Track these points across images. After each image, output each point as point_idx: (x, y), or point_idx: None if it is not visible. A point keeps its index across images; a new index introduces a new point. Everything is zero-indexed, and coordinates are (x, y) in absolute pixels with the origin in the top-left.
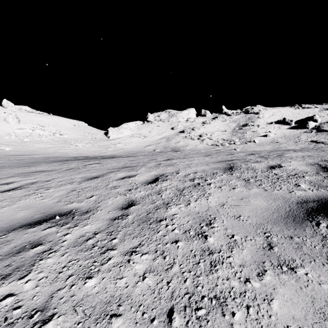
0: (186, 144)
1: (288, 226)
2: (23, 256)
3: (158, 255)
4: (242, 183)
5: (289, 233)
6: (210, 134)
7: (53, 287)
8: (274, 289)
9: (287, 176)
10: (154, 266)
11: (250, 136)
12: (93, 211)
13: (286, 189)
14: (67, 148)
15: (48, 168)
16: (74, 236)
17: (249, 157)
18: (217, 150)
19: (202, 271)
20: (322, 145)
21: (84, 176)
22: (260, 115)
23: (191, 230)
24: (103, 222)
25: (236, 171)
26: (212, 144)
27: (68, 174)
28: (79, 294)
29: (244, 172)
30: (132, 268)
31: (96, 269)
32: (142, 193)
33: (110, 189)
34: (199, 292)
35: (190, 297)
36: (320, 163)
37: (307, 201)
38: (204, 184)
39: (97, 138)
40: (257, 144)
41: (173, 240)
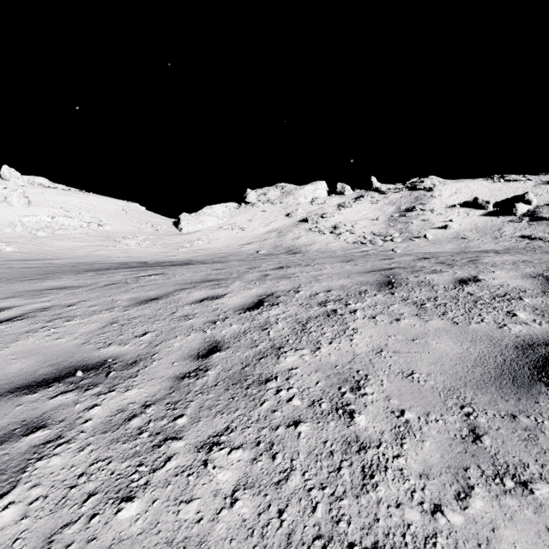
0: (311, 241)
1: (504, 393)
2: (8, 451)
3: (262, 452)
4: (411, 309)
5: (508, 408)
6: (352, 225)
7: (54, 519)
8: (494, 530)
9: (491, 297)
10: (254, 474)
11: (418, 227)
12: (144, 362)
13: (492, 321)
14: (111, 248)
15: (74, 282)
16: (106, 411)
17: (421, 263)
18: (362, 251)
19: (346, 488)
20: (540, 244)
21: (134, 296)
22: (434, 192)
23: (323, 401)
24: (161, 382)
25: (399, 288)
26: (355, 242)
27: (108, 293)
28: (105, 537)
29: (415, 291)
30: (212, 478)
31: (142, 481)
32: (234, 328)
33: (179, 320)
34: (343, 536)
35: (324, 546)
36: (546, 274)
37: (533, 345)
38: (345, 311)
39: (160, 231)
40: (429, 242)
41: (291, 419)
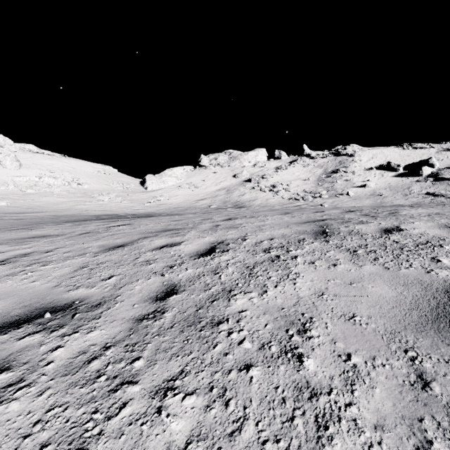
0: (254, 197)
1: (444, 336)
2: None
3: (215, 399)
4: (346, 256)
5: None
6: (287, 184)
7: None
8: None
9: (415, 245)
10: (207, 424)
11: (342, 186)
12: (108, 304)
13: (419, 266)
14: (88, 203)
15: (54, 231)
16: (69, 352)
17: (348, 215)
18: (296, 206)
19: (301, 441)
20: (442, 199)
21: (104, 243)
22: (355, 157)
23: (272, 344)
24: (122, 324)
25: (333, 237)
26: (290, 198)
27: (81, 241)
28: None
29: (346, 239)
30: (166, 428)
31: (96, 430)
32: (189, 272)
33: (141, 265)
34: None
35: None
36: None
37: None
38: (287, 257)
39: (129, 189)
40: (351, 198)
41: (242, 363)
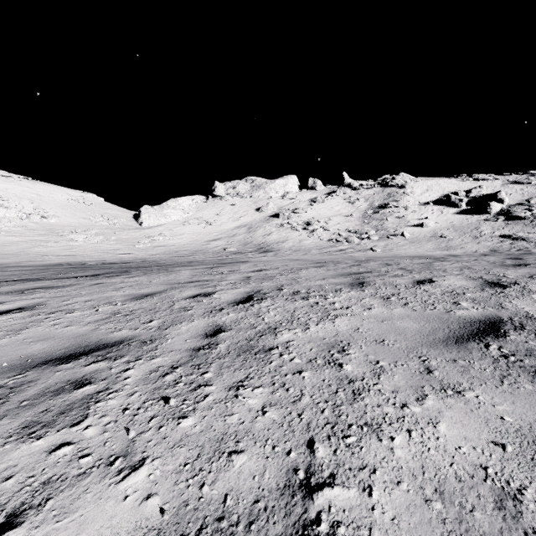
0: (284, 238)
1: None
2: None
3: None
4: None
5: None
6: (325, 221)
7: None
8: None
9: None
10: None
11: (394, 225)
12: None
13: None
14: (52, 244)
15: None
16: None
17: (523, 303)
18: (339, 250)
19: None
20: (525, 244)
21: None
22: (406, 189)
23: None
24: None
25: None
26: (329, 239)
27: None
28: None
29: None
30: None
31: None
32: None
33: None
34: None
35: None
36: None
37: None
38: None
39: (117, 224)
40: (408, 240)
41: None
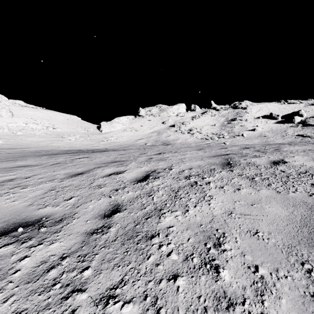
0: (177, 138)
1: None
2: None
3: (148, 307)
4: (246, 182)
5: None
6: (200, 128)
7: None
8: None
9: (297, 174)
10: None
11: (238, 130)
12: (67, 220)
13: (303, 191)
14: (60, 141)
15: (34, 162)
16: (33, 262)
17: (245, 151)
18: (206, 144)
19: None
20: (309, 139)
21: (68, 171)
22: (247, 110)
23: (194, 256)
24: (76, 237)
25: (235, 167)
26: (202, 138)
27: (52, 169)
28: None
29: (246, 169)
30: None
31: None
32: (130, 194)
33: (94, 188)
34: None
35: None
36: None
37: None
38: (202, 183)
39: (89, 131)
40: (245, 138)
41: (171, 273)
